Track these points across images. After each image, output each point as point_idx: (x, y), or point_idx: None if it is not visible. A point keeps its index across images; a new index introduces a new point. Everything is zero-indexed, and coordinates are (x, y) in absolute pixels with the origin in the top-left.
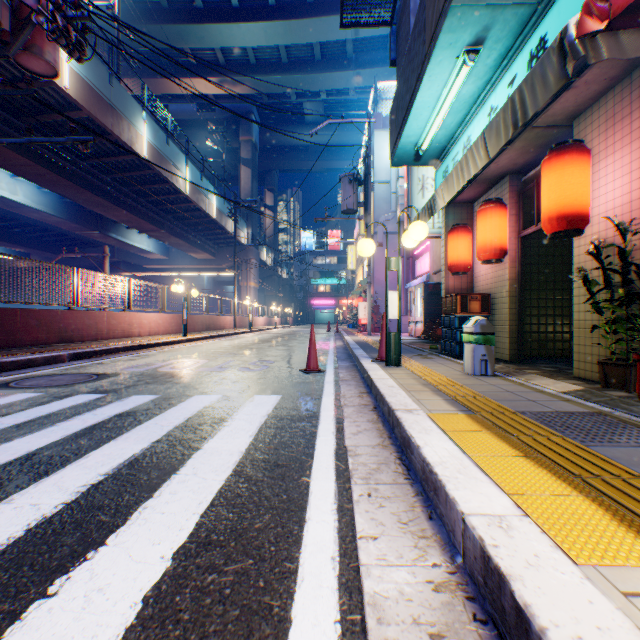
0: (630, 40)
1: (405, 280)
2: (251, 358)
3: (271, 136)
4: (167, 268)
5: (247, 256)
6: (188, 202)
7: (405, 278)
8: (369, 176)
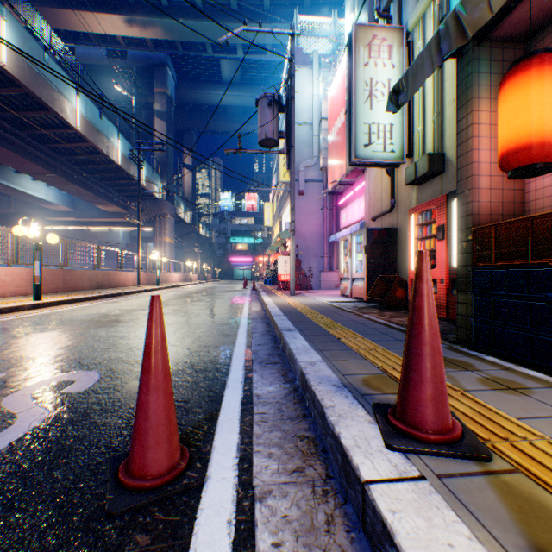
0: None
1: (328, 233)
2: (64, 360)
3: (188, 93)
4: (74, 221)
5: (162, 211)
6: (83, 141)
7: (328, 230)
8: (293, 101)
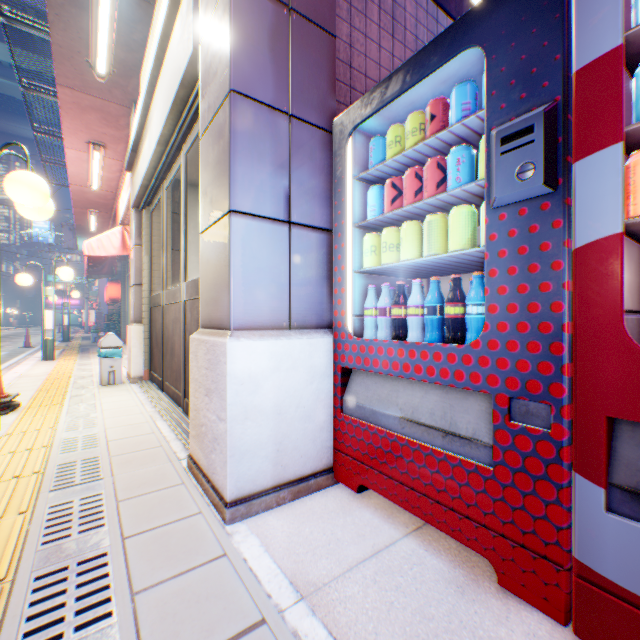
0: (100, 275)
1: None
2: None
3: None
4: None
5: None
6: None
7: None
8: None
